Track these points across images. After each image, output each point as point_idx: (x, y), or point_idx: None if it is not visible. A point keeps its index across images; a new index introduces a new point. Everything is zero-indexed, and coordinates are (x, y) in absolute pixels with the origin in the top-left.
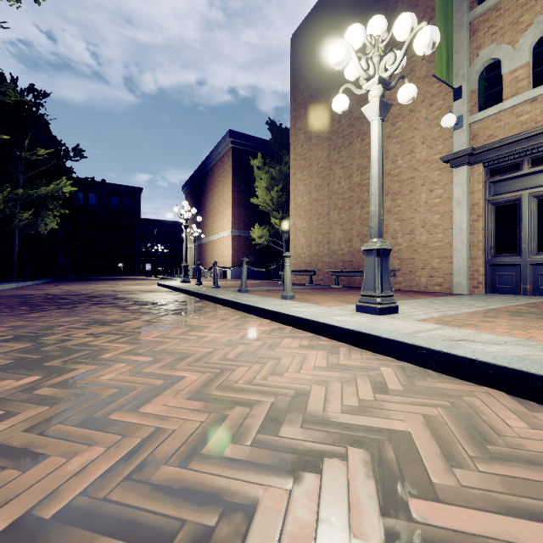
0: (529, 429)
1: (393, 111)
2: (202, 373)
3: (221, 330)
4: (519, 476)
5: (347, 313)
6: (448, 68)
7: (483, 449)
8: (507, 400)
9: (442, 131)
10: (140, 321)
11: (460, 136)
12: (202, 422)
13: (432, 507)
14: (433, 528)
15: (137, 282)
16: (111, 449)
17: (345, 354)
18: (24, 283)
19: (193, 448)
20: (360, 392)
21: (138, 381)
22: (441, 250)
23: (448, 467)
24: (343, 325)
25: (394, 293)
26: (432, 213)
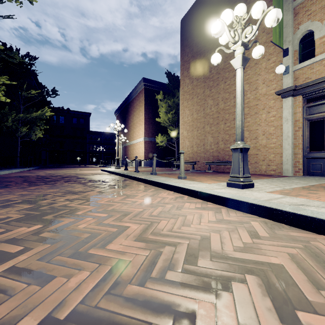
0: None
1: None
2: (139, 224)
3: (145, 197)
4: None
5: (221, 187)
6: (280, 37)
7: None
8: None
9: (276, 75)
10: (95, 191)
11: (287, 78)
12: (146, 256)
13: (314, 318)
14: None
15: (88, 169)
16: (93, 272)
17: (226, 213)
18: (23, 169)
19: (144, 273)
20: (242, 237)
21: (101, 229)
22: (275, 149)
23: (315, 290)
24: (222, 195)
25: None
26: (269, 126)
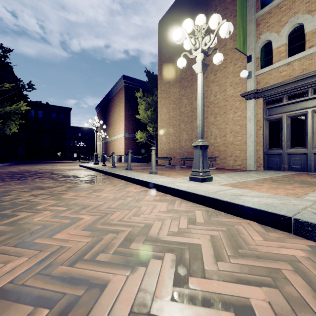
0: (263, 241)
1: (215, 67)
2: (94, 216)
3: (111, 191)
4: (250, 264)
5: (184, 181)
6: (244, 44)
7: (236, 251)
8: (257, 226)
9: (241, 79)
10: (64, 187)
11: (250, 82)
12: (88, 242)
13: (200, 281)
14: (198, 291)
15: (67, 164)
16: (32, 258)
17: (178, 204)
18: None
19: (79, 256)
20: (180, 224)
21: (55, 221)
22: (240, 146)
23: (215, 261)
24: (179, 188)
25: (214, 170)
26: (235, 125)
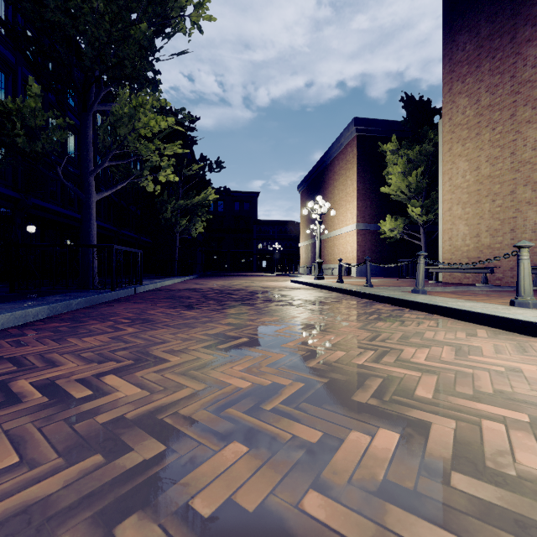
0: None
1: None
2: None
3: (513, 356)
4: None
5: None
6: None
7: None
8: None
9: None
10: (353, 327)
11: None
12: None
13: None
14: None
15: (267, 279)
16: None
17: None
18: (184, 278)
19: None
20: None
21: None
22: None
23: None
24: None
25: None
26: None
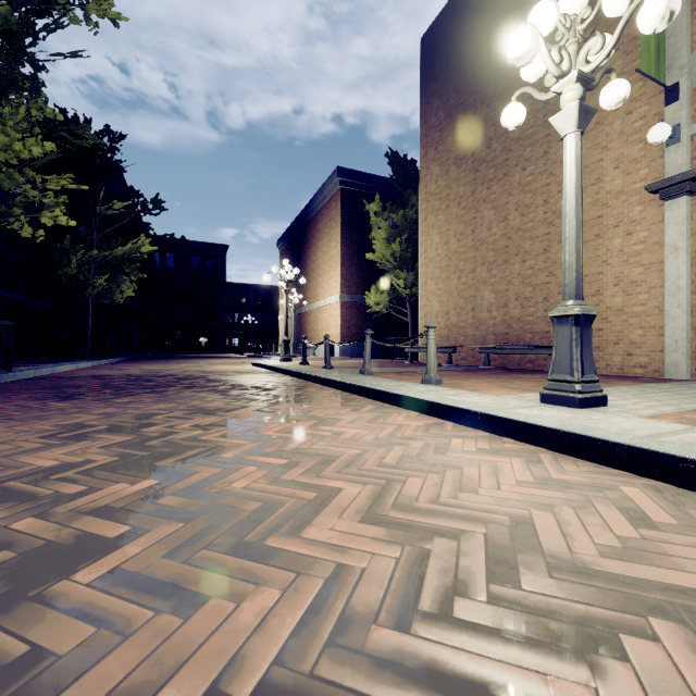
0: None
1: None
2: (362, 485)
3: (358, 424)
4: None
5: (530, 405)
6: (658, 58)
7: None
8: None
9: (647, 148)
10: (250, 410)
11: (676, 154)
12: (396, 559)
13: None
14: None
15: (225, 361)
16: (288, 592)
17: (552, 463)
18: (99, 362)
19: (402, 600)
20: (610, 524)
21: (282, 492)
22: (645, 317)
23: None
24: (538, 422)
25: None
26: (630, 265)
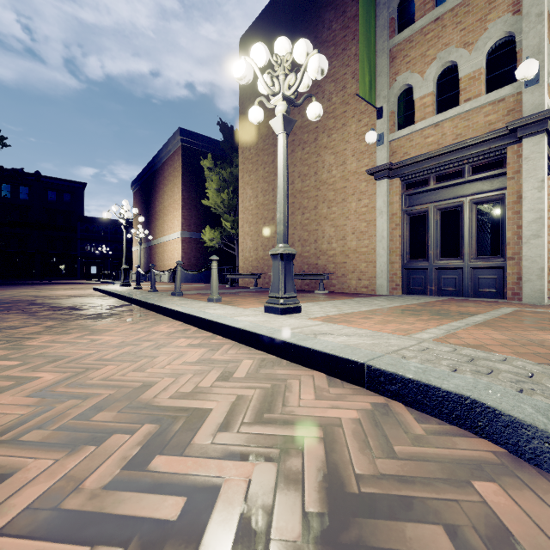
0: (313, 400)
1: (329, 123)
2: (63, 373)
3: (122, 333)
4: (266, 433)
5: (254, 314)
6: (371, 89)
7: (260, 417)
8: (322, 380)
9: (368, 145)
10: (40, 326)
11: (382, 151)
12: (23, 415)
13: (170, 460)
14: (157, 473)
15: (71, 287)
16: None
17: (225, 350)
18: None
19: None
20: (203, 381)
21: None
22: (367, 255)
23: (216, 432)
24: (234, 324)
25: (323, 295)
26: (360, 221)
